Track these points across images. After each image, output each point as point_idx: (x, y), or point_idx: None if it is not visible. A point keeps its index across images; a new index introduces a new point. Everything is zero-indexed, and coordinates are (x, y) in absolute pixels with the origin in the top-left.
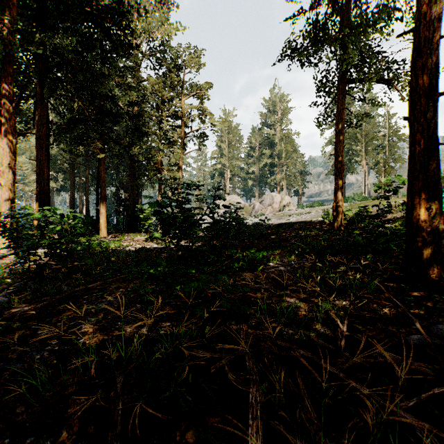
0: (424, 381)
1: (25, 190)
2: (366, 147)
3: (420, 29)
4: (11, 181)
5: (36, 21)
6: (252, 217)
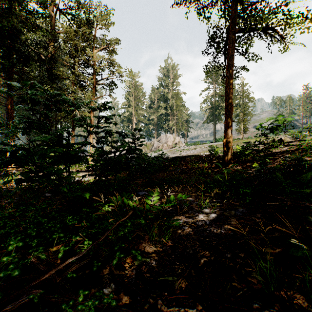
0: None
1: None
2: None
3: None
4: None
5: None
6: (152, 152)
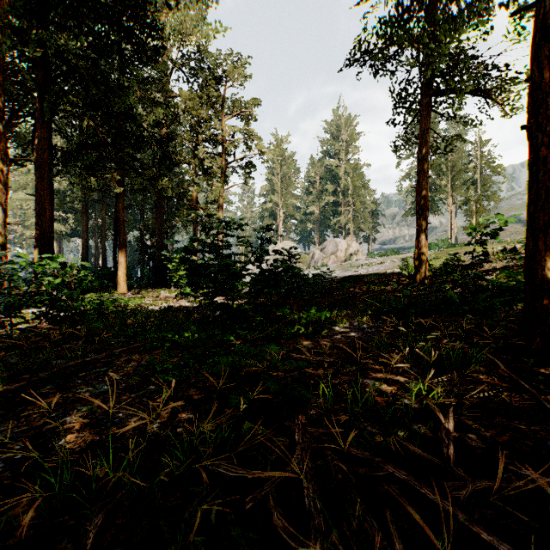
0: None
1: (26, 235)
2: (453, 181)
3: (545, 2)
4: (1, 221)
5: (36, 18)
6: (311, 268)
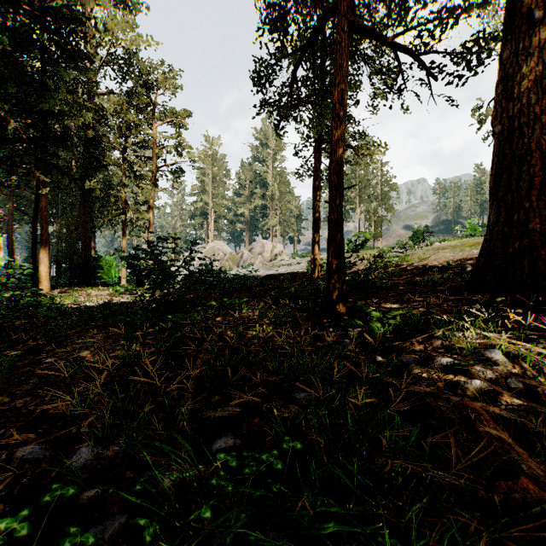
0: (290, 351)
1: None
2: (360, 194)
3: (332, 144)
4: None
5: None
6: (240, 267)
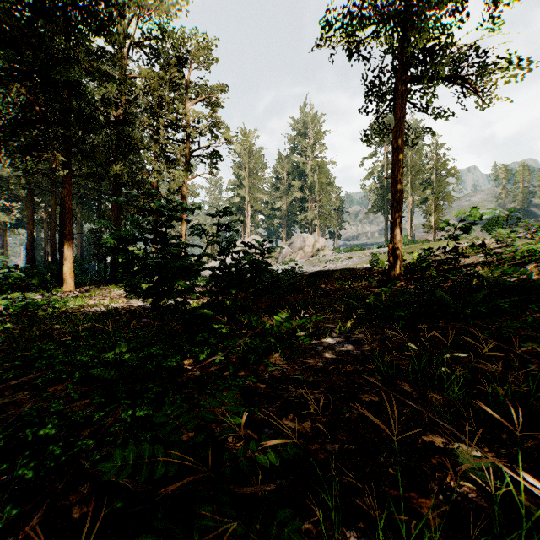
0: None
1: None
2: (412, 181)
3: None
4: None
5: None
6: (279, 264)
